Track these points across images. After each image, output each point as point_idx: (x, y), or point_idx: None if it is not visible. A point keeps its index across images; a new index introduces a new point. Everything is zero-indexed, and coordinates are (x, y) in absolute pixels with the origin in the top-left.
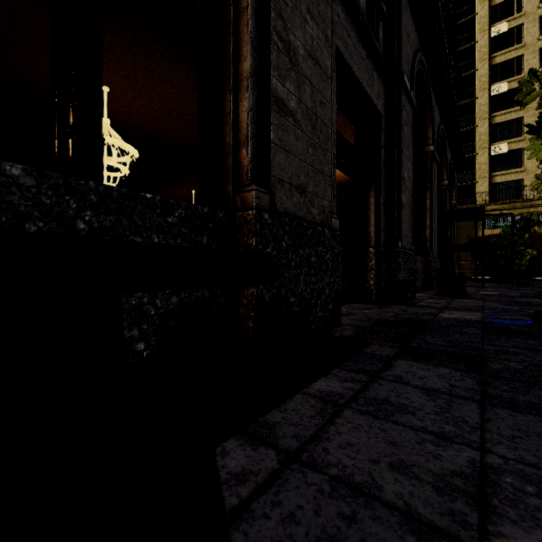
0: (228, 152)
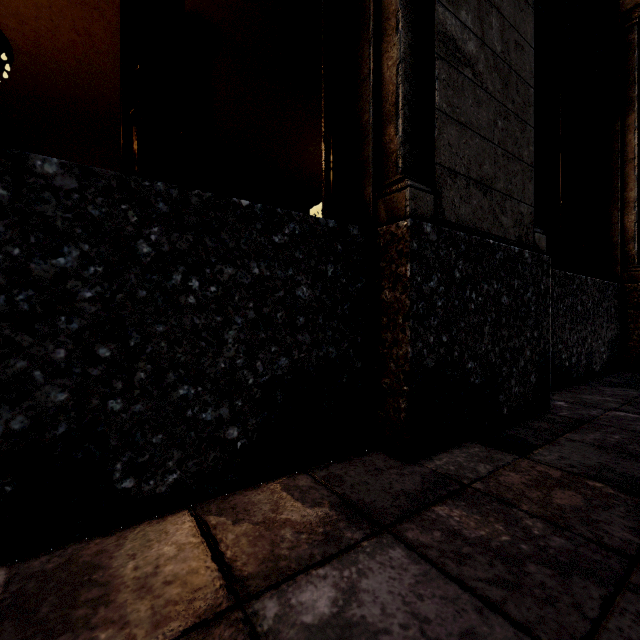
0: (615, 247)
